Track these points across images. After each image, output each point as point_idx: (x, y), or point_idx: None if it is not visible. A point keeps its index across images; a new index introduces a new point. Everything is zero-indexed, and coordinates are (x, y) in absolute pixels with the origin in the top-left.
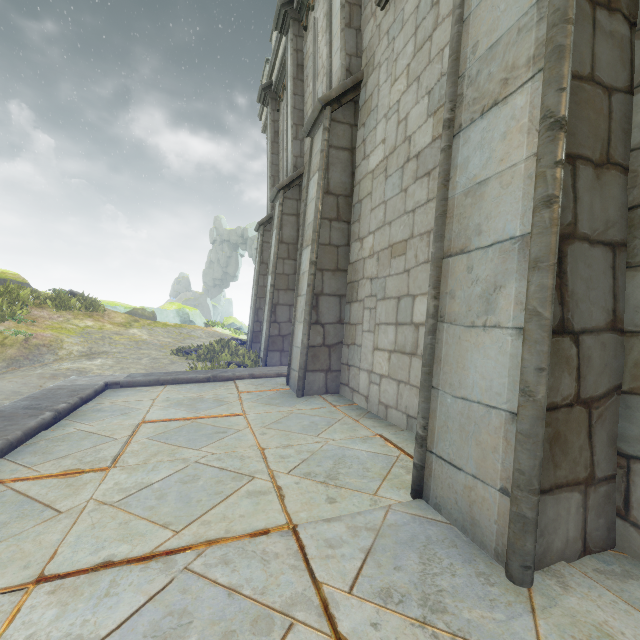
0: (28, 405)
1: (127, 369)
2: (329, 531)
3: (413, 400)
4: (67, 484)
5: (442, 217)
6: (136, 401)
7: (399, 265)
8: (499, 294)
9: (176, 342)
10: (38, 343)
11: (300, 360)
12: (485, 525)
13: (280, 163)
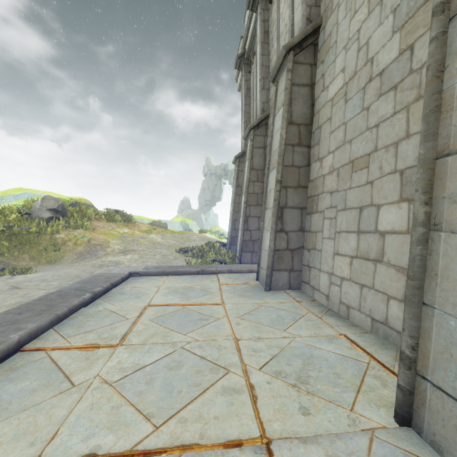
0: (78, 287)
1: (146, 262)
2: None
3: (378, 305)
4: (85, 357)
5: (434, 113)
6: (147, 287)
7: (361, 178)
8: None
9: (179, 244)
10: (95, 243)
11: (268, 261)
12: None
13: (251, 111)
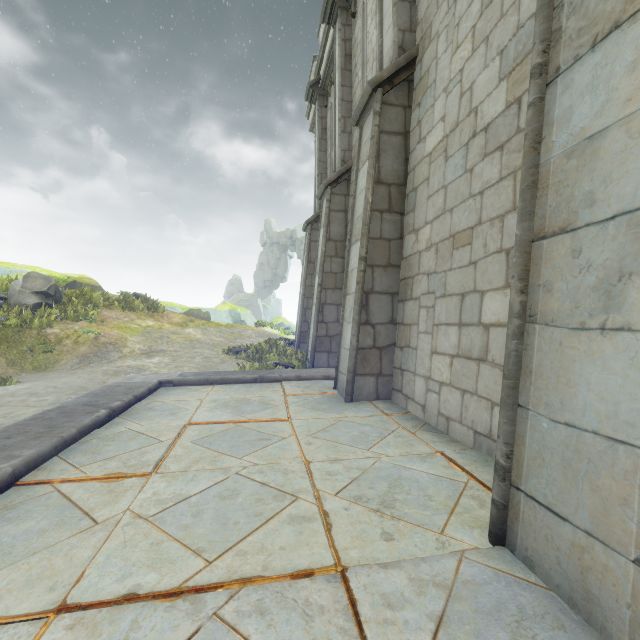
0: (88, 401)
1: (181, 367)
2: (386, 582)
3: (482, 414)
4: (108, 489)
5: (531, 189)
6: (185, 401)
7: (463, 257)
8: (628, 284)
9: (227, 341)
10: (106, 341)
11: (348, 363)
12: (609, 606)
13: (328, 160)
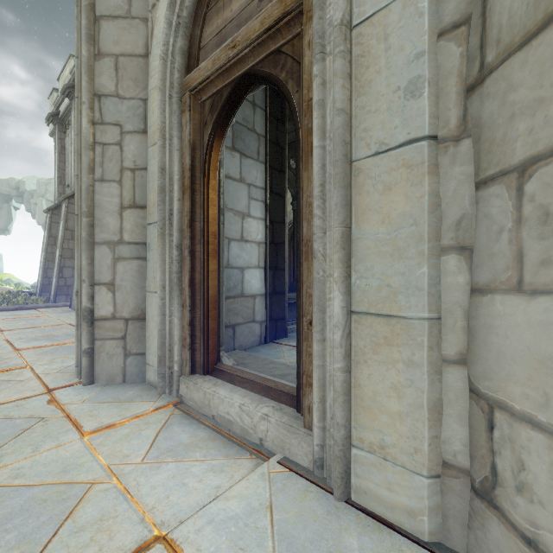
0: None
1: None
2: None
3: None
4: None
5: None
6: None
7: None
8: None
9: None
10: None
11: None
12: None
13: (66, 169)
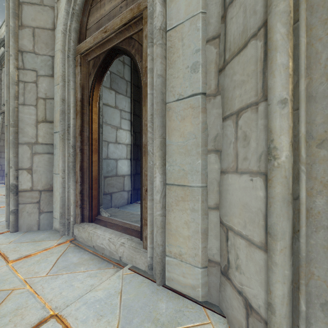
0: None
1: None
2: None
3: None
4: None
5: None
6: None
7: None
8: None
9: None
10: None
11: None
12: None
13: (2, 94)
